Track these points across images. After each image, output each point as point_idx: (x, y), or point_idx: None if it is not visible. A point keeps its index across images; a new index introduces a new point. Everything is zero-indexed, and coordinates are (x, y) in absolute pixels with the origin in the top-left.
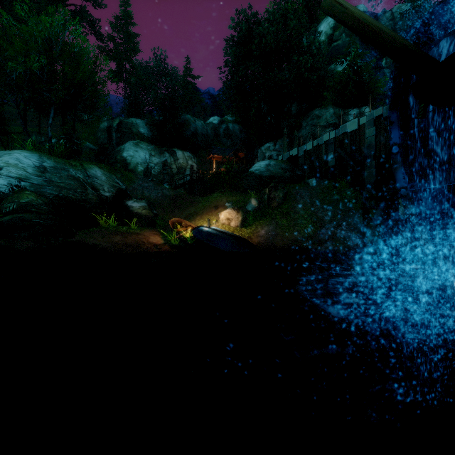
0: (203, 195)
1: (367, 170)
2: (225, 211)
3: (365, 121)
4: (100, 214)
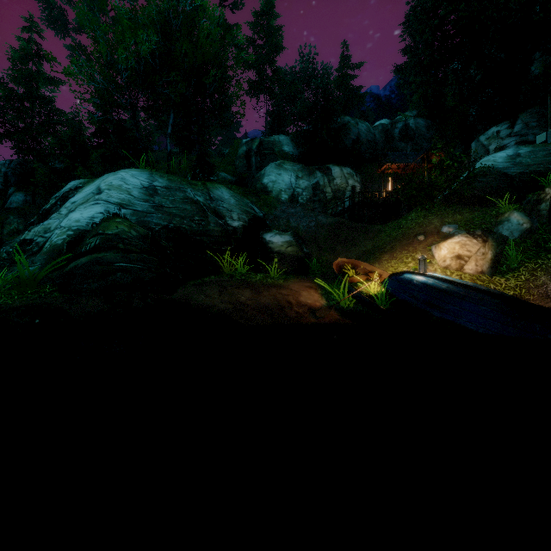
0: None
1: None
2: (452, 241)
3: None
4: (224, 253)
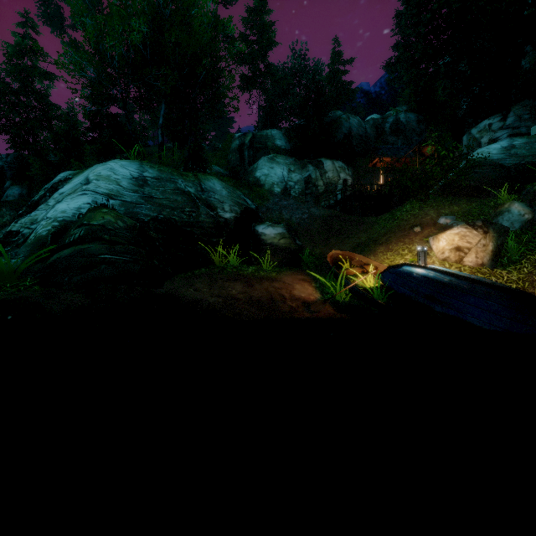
0: None
1: None
2: (451, 232)
3: None
4: (215, 245)
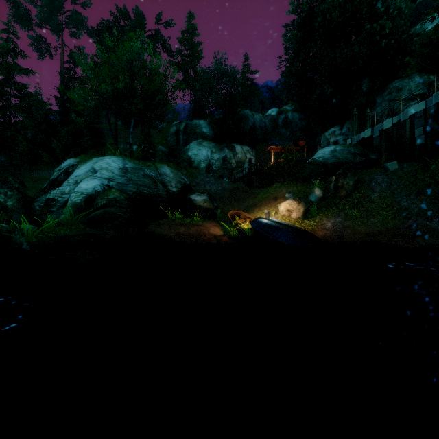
0: (261, 187)
1: None
2: (285, 202)
3: None
4: (168, 207)
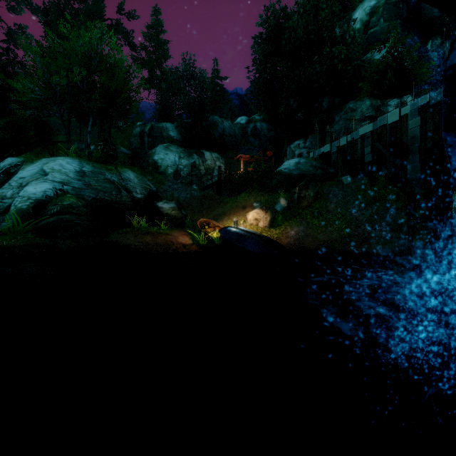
0: (231, 195)
1: (410, 165)
2: (253, 211)
3: (408, 111)
4: (133, 215)
